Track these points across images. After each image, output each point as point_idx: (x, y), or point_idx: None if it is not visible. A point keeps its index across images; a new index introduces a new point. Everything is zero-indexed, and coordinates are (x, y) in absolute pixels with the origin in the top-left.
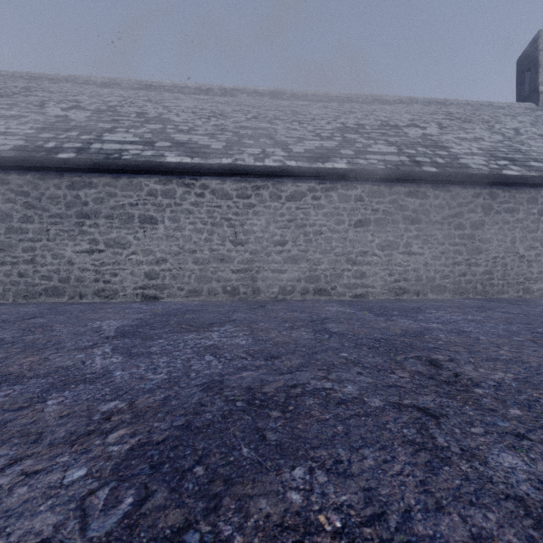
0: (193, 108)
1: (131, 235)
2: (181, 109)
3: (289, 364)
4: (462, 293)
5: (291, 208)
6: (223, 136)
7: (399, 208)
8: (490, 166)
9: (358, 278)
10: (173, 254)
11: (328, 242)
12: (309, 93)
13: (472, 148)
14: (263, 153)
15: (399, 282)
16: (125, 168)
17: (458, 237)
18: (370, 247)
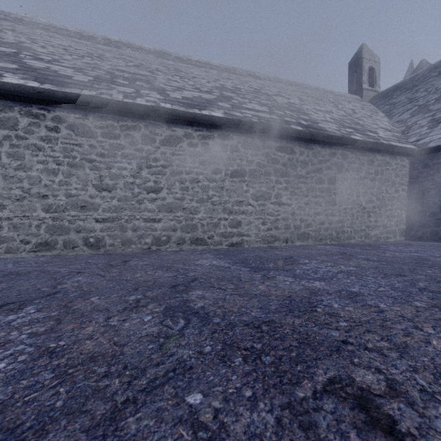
0: (67, 46)
1: None
2: (50, 44)
3: None
4: (322, 239)
5: (166, 153)
6: (93, 72)
7: (271, 161)
8: (341, 131)
9: (234, 227)
10: (14, 198)
11: (205, 190)
12: (193, 59)
13: (326, 117)
14: (136, 92)
15: (271, 230)
16: None
17: (319, 190)
18: (245, 197)
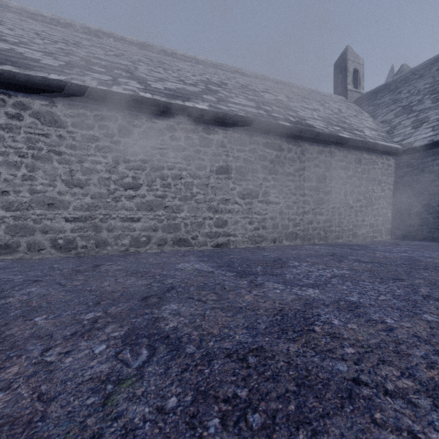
0: (40, 31)
1: None
2: (20, 27)
3: None
4: (310, 239)
5: (146, 146)
6: (66, 57)
7: (258, 157)
8: (329, 129)
9: (220, 227)
10: None
11: (189, 187)
12: (178, 53)
13: (313, 114)
14: (113, 80)
15: (258, 230)
16: None
17: (307, 188)
18: (231, 195)
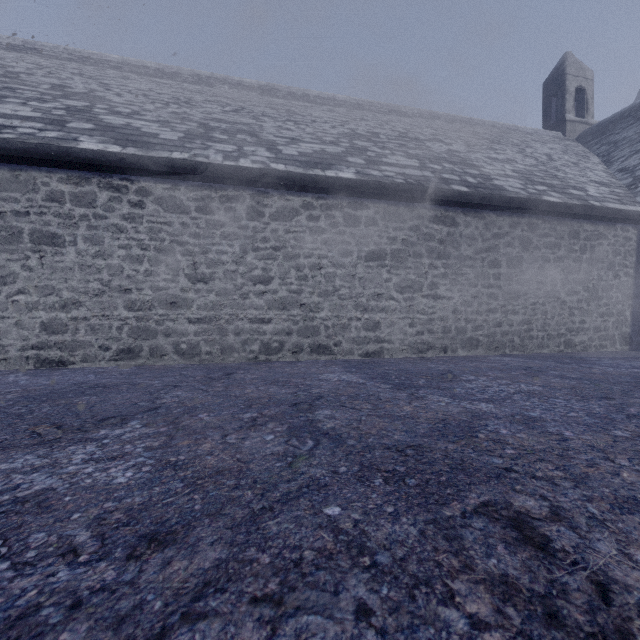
0: (147, 90)
1: (16, 262)
2: (127, 89)
3: (181, 575)
4: (498, 348)
5: (278, 230)
6: (183, 125)
7: (422, 237)
8: (528, 191)
9: (370, 330)
10: (92, 293)
11: (330, 280)
12: (311, 94)
13: (505, 169)
14: (239, 151)
15: (422, 334)
16: (2, 152)
17: (493, 277)
18: (386, 288)
